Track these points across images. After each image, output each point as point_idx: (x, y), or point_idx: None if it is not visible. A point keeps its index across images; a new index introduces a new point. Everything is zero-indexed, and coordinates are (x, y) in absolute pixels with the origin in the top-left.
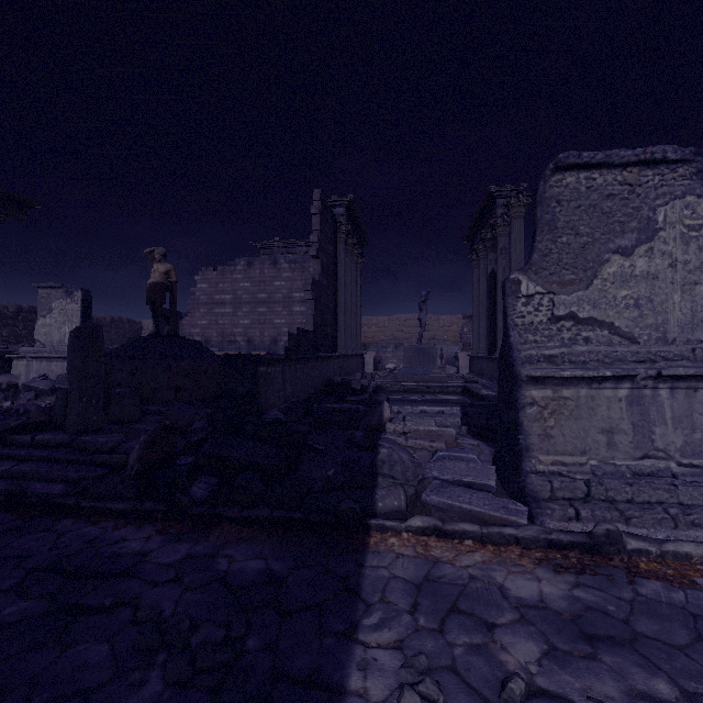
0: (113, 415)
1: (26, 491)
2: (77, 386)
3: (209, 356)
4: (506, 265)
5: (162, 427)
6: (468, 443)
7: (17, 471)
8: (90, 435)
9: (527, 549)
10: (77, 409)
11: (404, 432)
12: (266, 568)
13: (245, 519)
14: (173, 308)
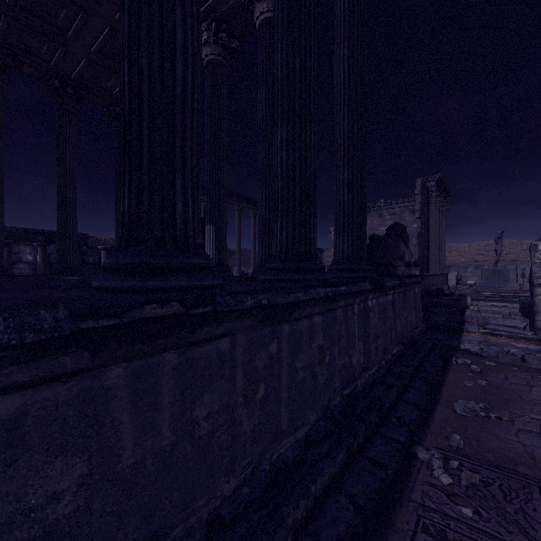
0: None
1: None
2: None
3: None
4: None
5: None
6: (517, 317)
7: None
8: None
9: (528, 341)
10: None
11: (479, 310)
12: None
13: None
14: None
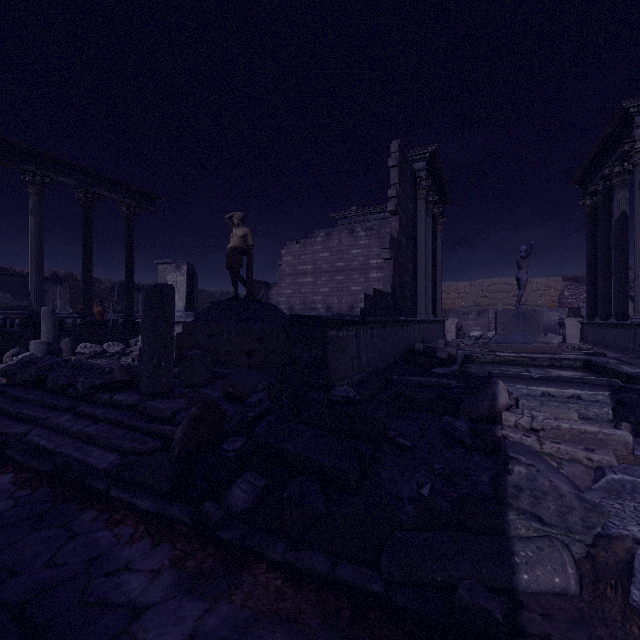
0: (185, 378)
1: (72, 463)
2: (148, 347)
3: (282, 319)
4: None
5: (225, 395)
6: None
7: (85, 433)
8: (156, 399)
9: None
10: (148, 370)
11: (533, 428)
12: None
13: (291, 567)
14: (249, 271)
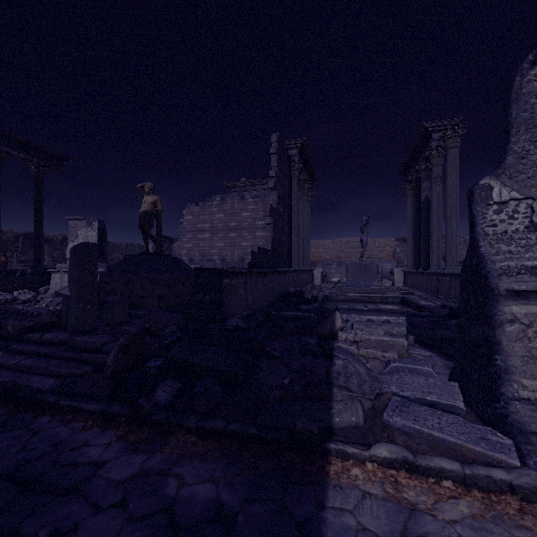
0: (106, 318)
1: (20, 386)
2: (75, 294)
3: (186, 270)
4: (441, 191)
5: (143, 330)
6: (420, 353)
7: (22, 365)
8: (84, 335)
9: (527, 502)
10: (75, 313)
11: (355, 340)
12: (216, 498)
13: (201, 429)
14: (158, 231)
